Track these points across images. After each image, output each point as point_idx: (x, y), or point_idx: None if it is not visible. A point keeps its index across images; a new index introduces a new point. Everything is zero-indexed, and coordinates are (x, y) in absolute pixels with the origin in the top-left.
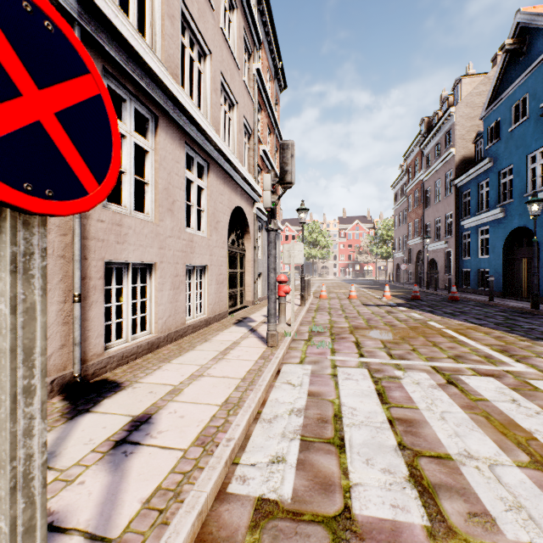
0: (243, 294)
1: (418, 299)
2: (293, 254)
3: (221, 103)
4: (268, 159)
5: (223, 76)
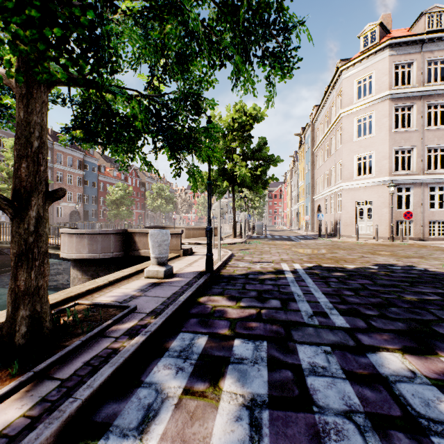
0: None
1: None
2: None
3: None
4: None
5: None
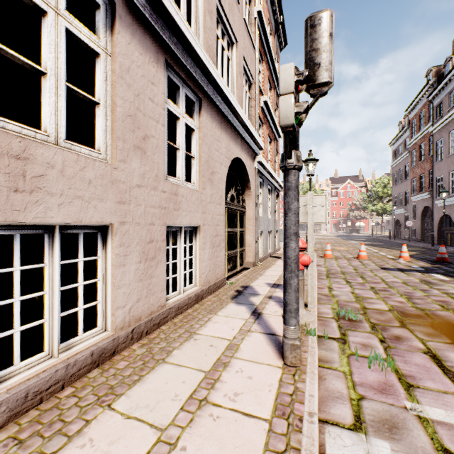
0: (243, 255)
1: (446, 261)
2: (312, 209)
3: (217, 36)
4: (269, 113)
5: (220, 2)
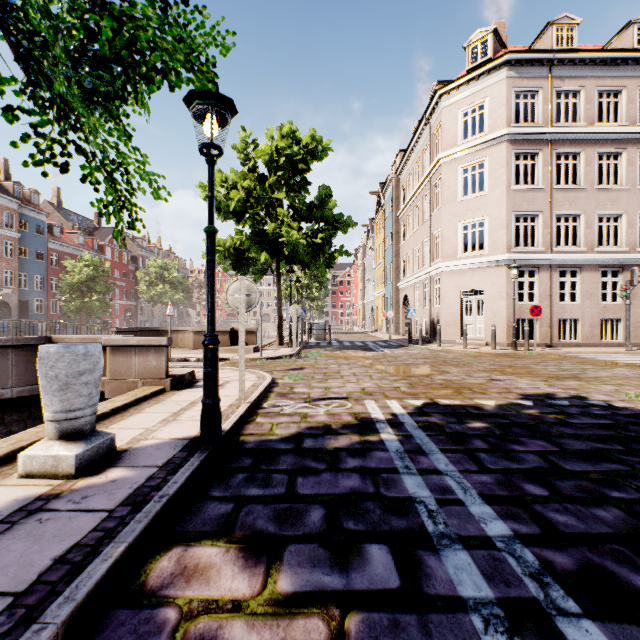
0: None
1: None
2: None
3: None
4: None
5: None
